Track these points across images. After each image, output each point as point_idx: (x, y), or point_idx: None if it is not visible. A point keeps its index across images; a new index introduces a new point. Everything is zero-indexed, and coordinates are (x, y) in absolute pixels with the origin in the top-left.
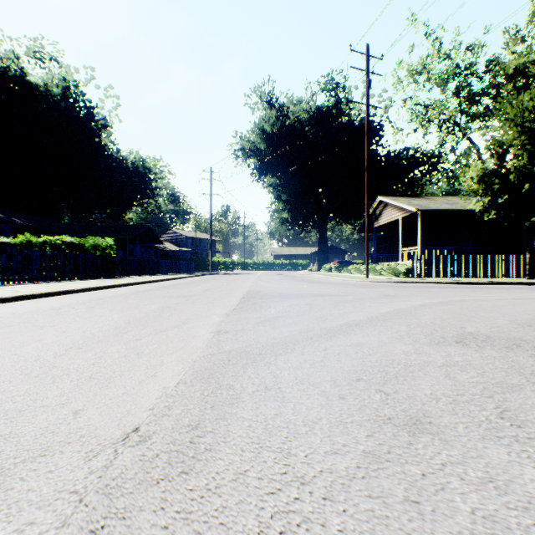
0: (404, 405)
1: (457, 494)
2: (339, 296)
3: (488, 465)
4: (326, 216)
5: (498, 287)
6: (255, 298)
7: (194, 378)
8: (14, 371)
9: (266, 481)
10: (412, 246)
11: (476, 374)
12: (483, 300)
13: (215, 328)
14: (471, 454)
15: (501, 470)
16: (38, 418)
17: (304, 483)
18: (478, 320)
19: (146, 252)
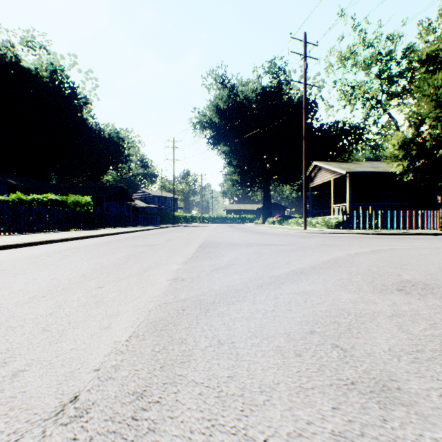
0: (365, 365)
1: None
2: (283, 245)
3: None
4: (269, 178)
5: (417, 237)
6: (210, 247)
7: (147, 330)
8: None
9: None
10: (341, 203)
11: (428, 326)
12: (409, 249)
13: (172, 276)
14: None
15: None
16: None
17: None
18: (411, 268)
19: (120, 208)
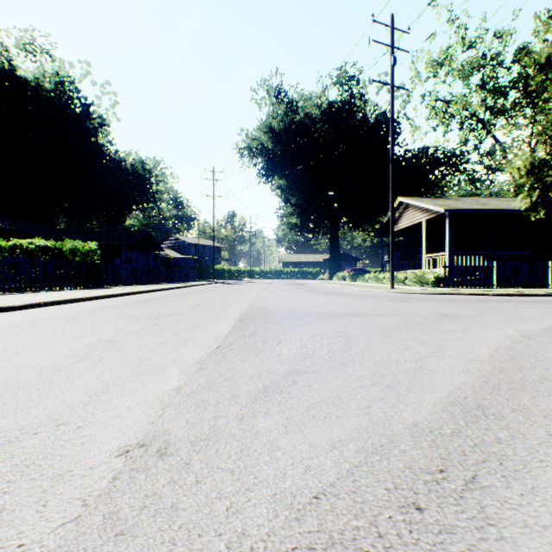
0: None
1: None
2: (378, 316)
3: None
4: (338, 221)
5: None
6: (257, 321)
7: None
8: None
9: None
10: (434, 252)
11: None
12: None
13: (144, 427)
14: None
15: None
16: None
17: None
18: None
19: (146, 259)
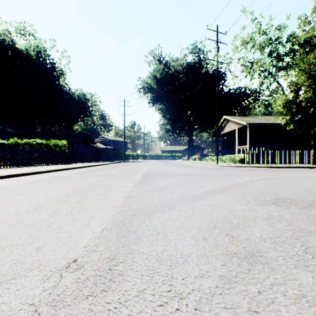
0: (244, 244)
1: (282, 306)
2: (201, 175)
3: (301, 285)
4: (192, 128)
5: (295, 169)
6: (150, 176)
7: (112, 226)
8: (1, 222)
9: (157, 296)
10: (243, 145)
11: (287, 224)
12: (287, 177)
13: (126, 195)
14: (289, 277)
15: (310, 288)
16: (13, 253)
17: (182, 298)
18: (285, 190)
19: (86, 148)
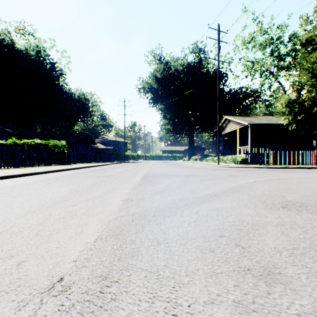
0: (257, 258)
1: None
2: (203, 176)
3: None
4: (193, 128)
5: (298, 170)
6: (151, 177)
7: (108, 234)
8: None
9: None
10: (245, 145)
11: (302, 232)
12: (292, 178)
13: (125, 197)
14: None
15: None
16: None
17: None
18: (292, 192)
19: (86, 149)
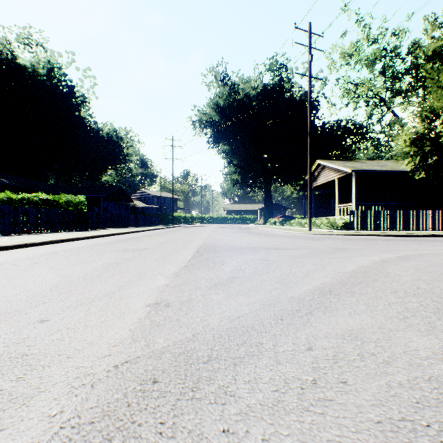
0: None
1: None
2: (292, 249)
3: None
4: (271, 178)
5: (435, 239)
6: (208, 252)
7: None
8: None
9: None
10: (345, 203)
11: None
12: (441, 254)
13: (155, 298)
14: None
15: None
16: None
17: None
18: None
19: (119, 208)
